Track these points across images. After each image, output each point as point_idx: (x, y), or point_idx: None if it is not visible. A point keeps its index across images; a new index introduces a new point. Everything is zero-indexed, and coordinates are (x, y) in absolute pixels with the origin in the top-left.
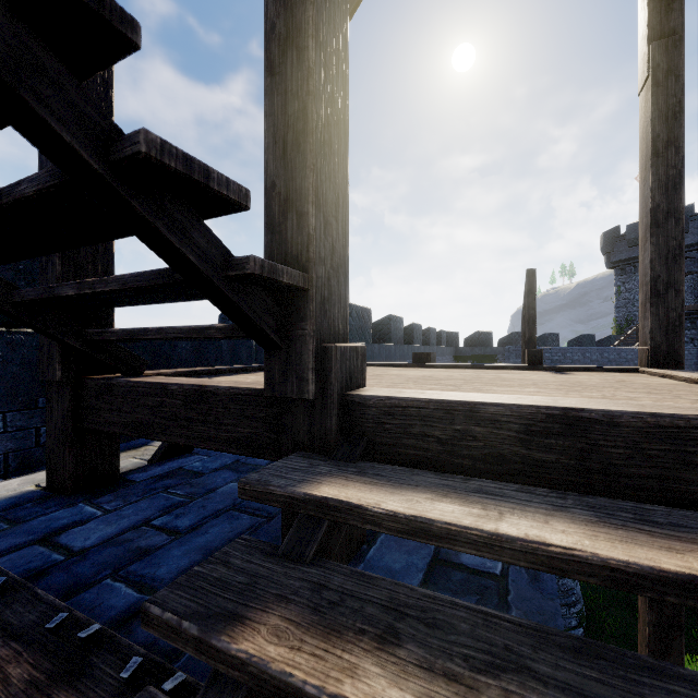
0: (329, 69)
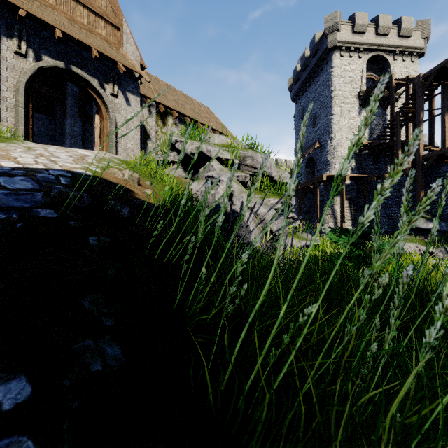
0: (442, 139)
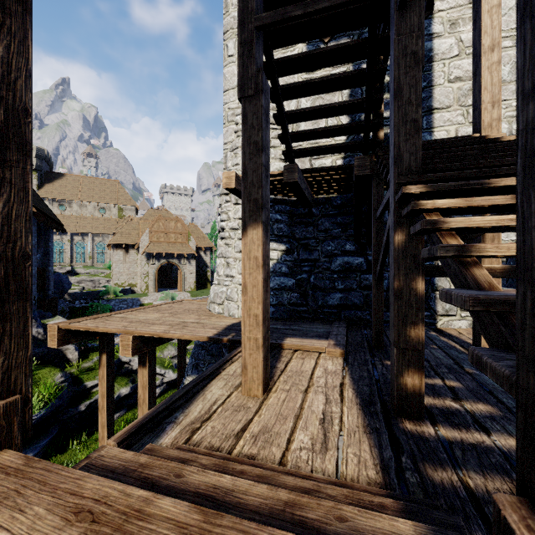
0: None
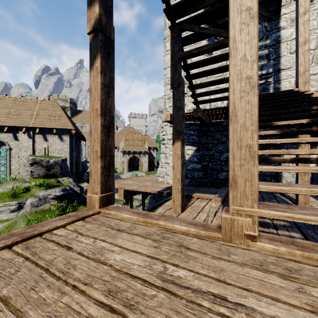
0: None
